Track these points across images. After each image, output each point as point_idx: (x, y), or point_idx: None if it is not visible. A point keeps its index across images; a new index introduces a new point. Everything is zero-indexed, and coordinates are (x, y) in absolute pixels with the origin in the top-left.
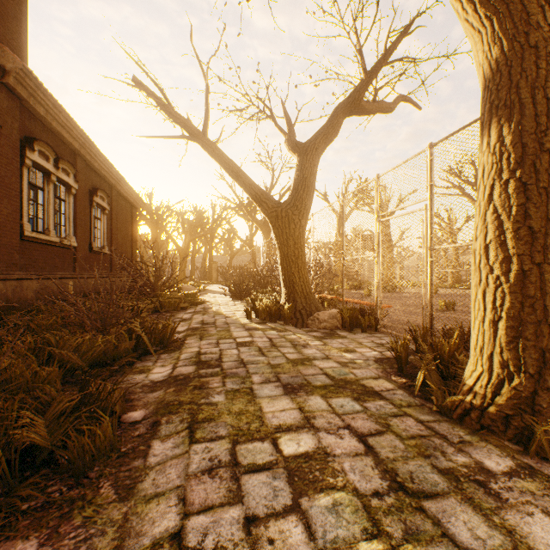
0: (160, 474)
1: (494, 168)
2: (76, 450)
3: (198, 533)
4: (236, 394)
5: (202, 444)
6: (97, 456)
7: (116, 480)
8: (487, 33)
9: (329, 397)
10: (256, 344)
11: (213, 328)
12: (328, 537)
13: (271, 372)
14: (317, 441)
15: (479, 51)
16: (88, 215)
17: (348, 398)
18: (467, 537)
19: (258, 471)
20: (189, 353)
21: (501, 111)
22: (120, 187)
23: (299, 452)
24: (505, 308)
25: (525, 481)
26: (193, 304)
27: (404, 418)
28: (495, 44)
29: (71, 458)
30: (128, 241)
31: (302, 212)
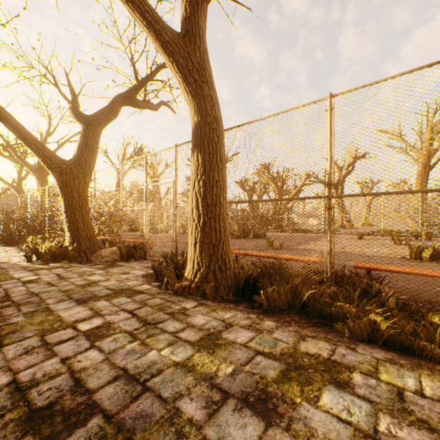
0: None
1: (196, 173)
2: None
3: (30, 375)
4: (35, 313)
5: (13, 345)
6: None
7: None
8: (193, 108)
9: (111, 299)
10: (44, 279)
11: None
12: (112, 349)
13: (64, 295)
14: (104, 320)
15: (190, 114)
16: None
17: (124, 297)
18: (172, 329)
19: (65, 342)
20: None
21: (198, 147)
22: None
23: (93, 327)
24: (199, 238)
25: (199, 307)
26: None
27: (155, 299)
28: (196, 115)
29: None
30: None
31: (87, 171)
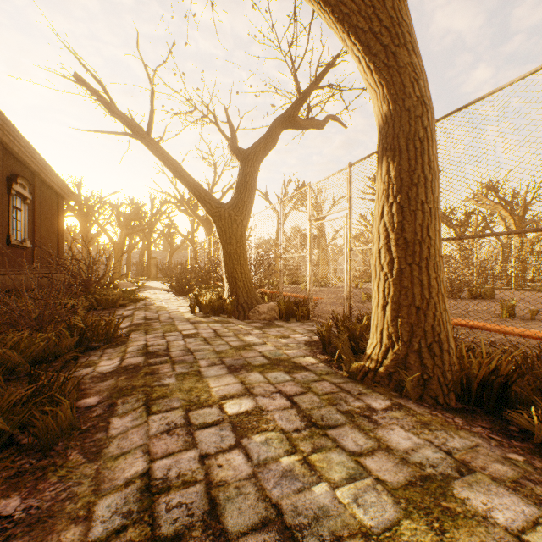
0: (123, 440)
1: (384, 194)
2: (42, 428)
3: (164, 469)
4: (186, 376)
5: (159, 415)
6: (60, 434)
7: (83, 449)
8: (380, 93)
9: (266, 372)
10: (201, 335)
11: (158, 323)
12: (261, 458)
13: (217, 357)
14: (255, 403)
15: (375, 104)
16: (5, 204)
17: (281, 372)
18: (352, 445)
19: (208, 427)
20: (136, 346)
21: (388, 152)
22: (45, 175)
23: (241, 411)
24: (390, 295)
25: (395, 412)
26: (133, 301)
27: (322, 382)
28: (385, 103)
29: (38, 434)
30: (54, 233)
31: (244, 214)
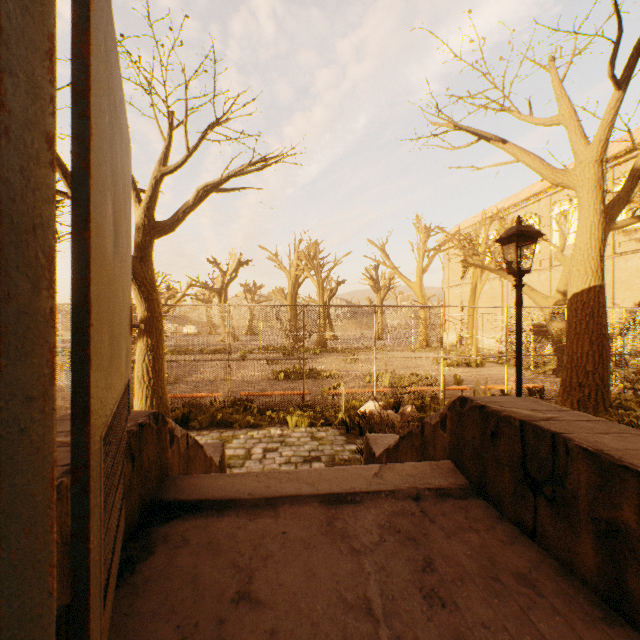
0: None
1: (146, 350)
2: None
3: None
4: None
5: None
6: None
7: None
8: (144, 306)
9: None
10: None
11: None
12: None
13: None
14: None
15: (141, 308)
16: None
17: None
18: None
19: None
20: None
21: (148, 332)
22: None
23: None
24: (150, 394)
25: None
26: None
27: None
28: (147, 311)
29: None
30: None
31: None
